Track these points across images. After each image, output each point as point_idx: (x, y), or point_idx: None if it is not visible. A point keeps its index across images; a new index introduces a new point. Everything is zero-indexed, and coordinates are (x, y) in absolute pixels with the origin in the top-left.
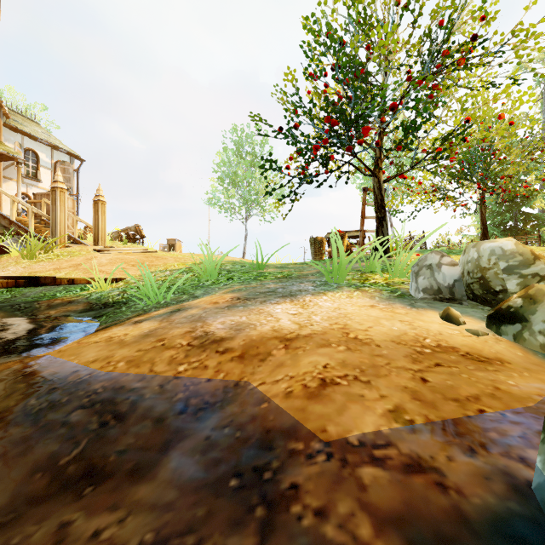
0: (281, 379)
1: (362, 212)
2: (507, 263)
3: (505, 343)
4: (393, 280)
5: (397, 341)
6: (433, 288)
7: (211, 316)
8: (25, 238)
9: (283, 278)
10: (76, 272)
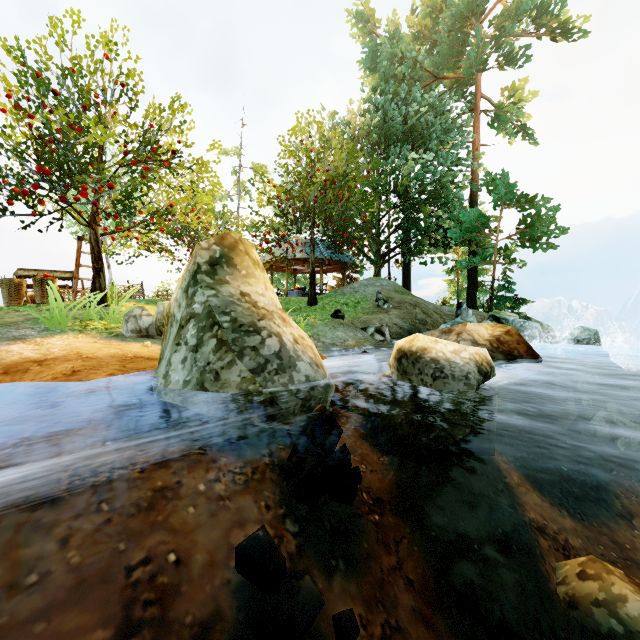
0: (46, 376)
1: (77, 260)
2: None
3: None
4: (111, 326)
5: (113, 356)
6: (137, 329)
7: None
8: None
9: None
10: None
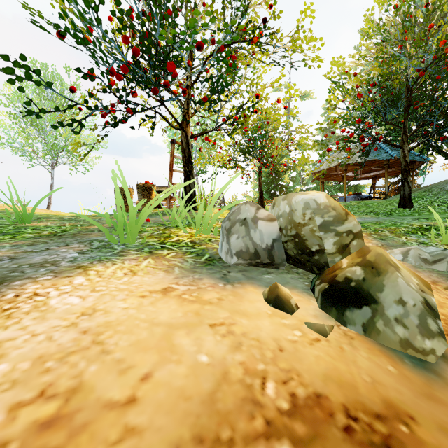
0: None
1: (170, 164)
2: (323, 218)
3: (360, 344)
4: (200, 237)
5: (210, 435)
6: (250, 250)
7: None
8: None
9: (45, 237)
10: None
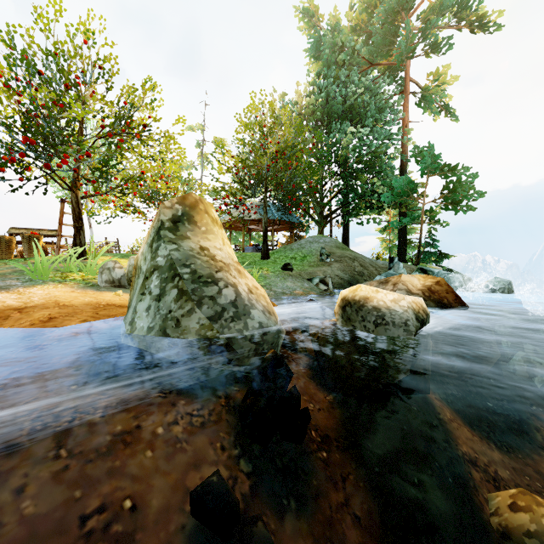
0: (25, 322)
1: (60, 219)
2: None
3: None
4: (88, 277)
5: (87, 304)
6: (111, 280)
7: None
8: None
9: None
10: None
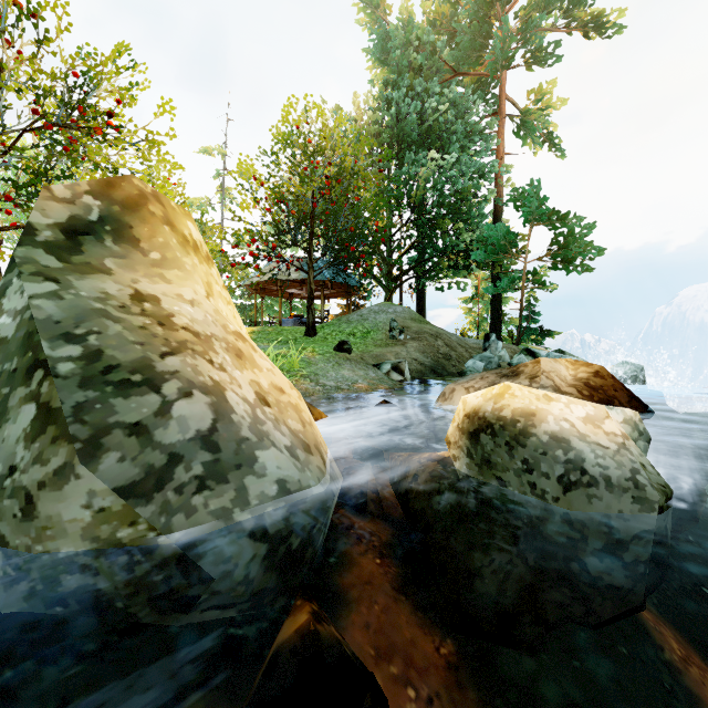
0: None
1: None
2: None
3: None
4: None
5: None
6: None
7: None
8: None
9: None
10: None
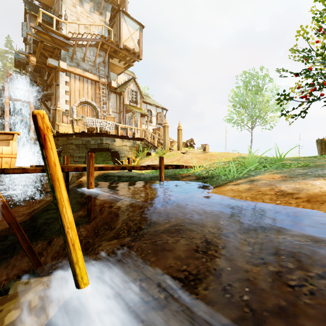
0: None
1: None
2: None
3: None
4: None
5: None
6: None
7: (276, 184)
8: (157, 148)
9: (304, 167)
10: (179, 163)
